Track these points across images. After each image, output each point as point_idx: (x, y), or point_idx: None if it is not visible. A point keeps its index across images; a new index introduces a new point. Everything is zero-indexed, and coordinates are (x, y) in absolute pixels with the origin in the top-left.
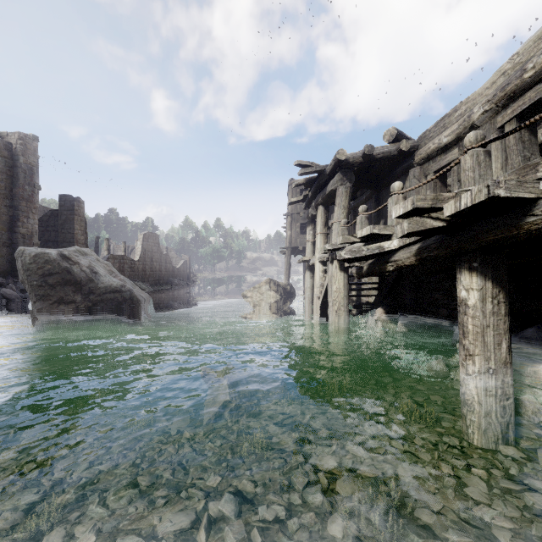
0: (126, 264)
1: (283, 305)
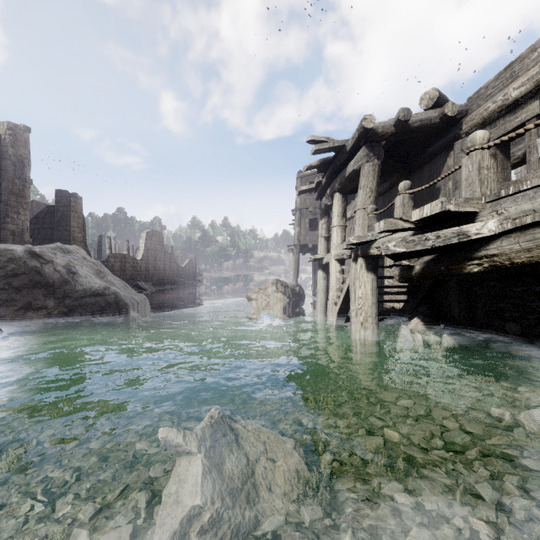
0: (128, 263)
1: (291, 308)
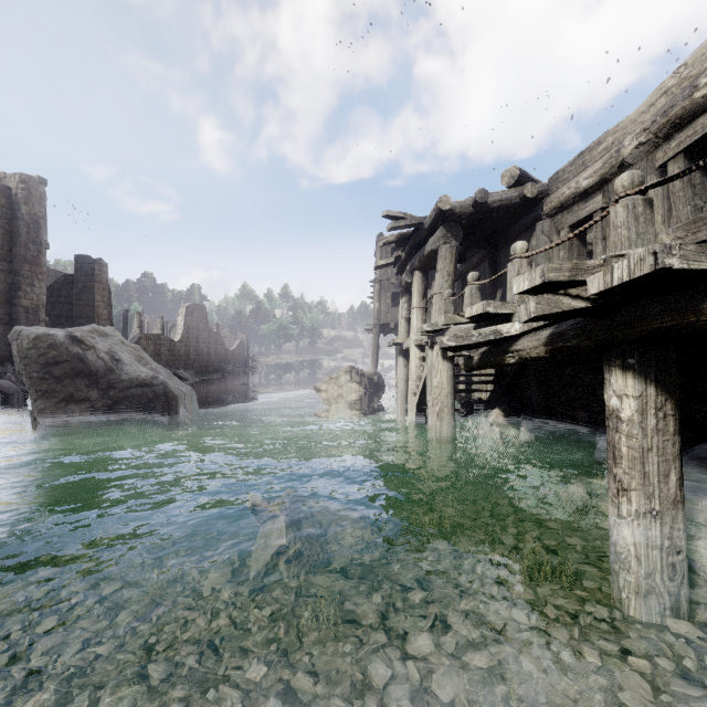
0: (163, 346)
1: (368, 401)
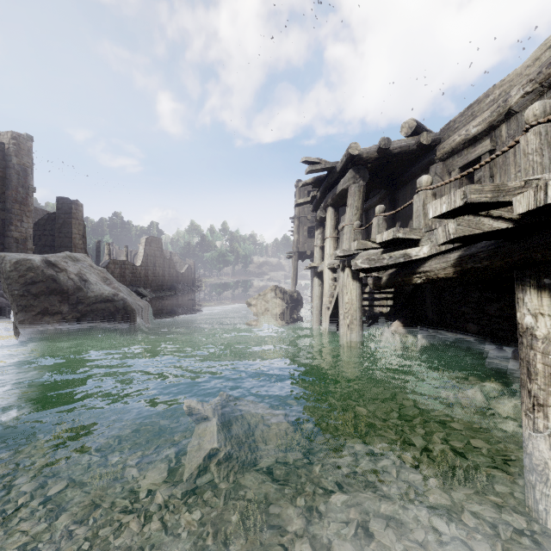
0: (127, 269)
1: (289, 313)
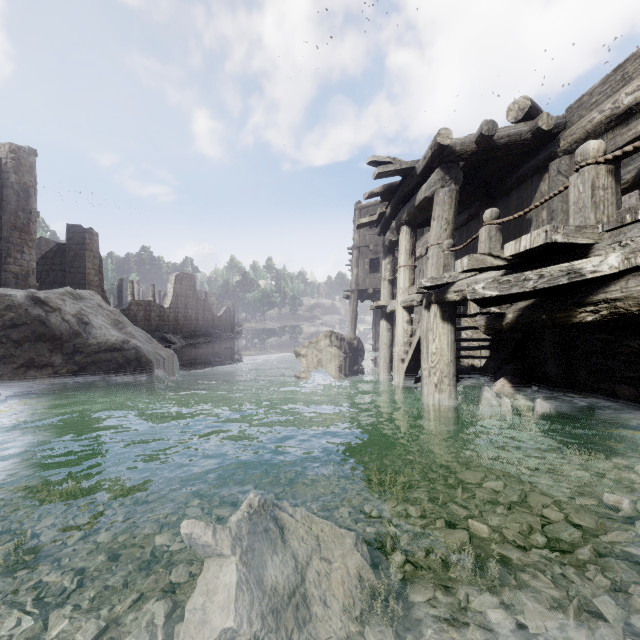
0: (153, 312)
1: (348, 366)
